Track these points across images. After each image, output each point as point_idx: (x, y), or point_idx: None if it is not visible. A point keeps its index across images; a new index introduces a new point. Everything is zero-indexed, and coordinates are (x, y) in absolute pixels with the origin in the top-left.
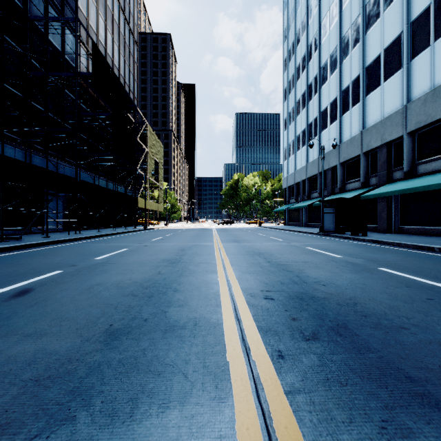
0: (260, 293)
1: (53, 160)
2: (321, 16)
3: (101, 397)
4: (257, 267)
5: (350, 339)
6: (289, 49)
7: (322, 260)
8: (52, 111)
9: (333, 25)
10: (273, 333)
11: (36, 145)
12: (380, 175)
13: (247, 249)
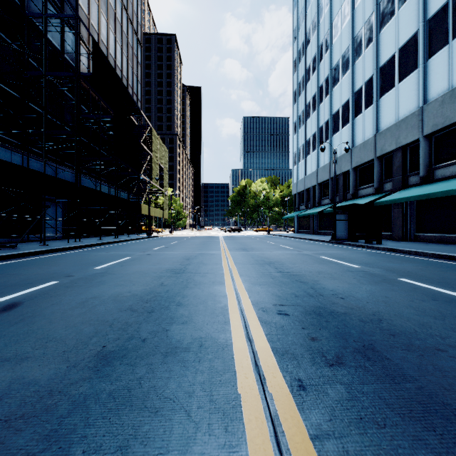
0: (273, 308)
1: (52, 165)
2: (332, 14)
3: (83, 444)
4: (268, 278)
5: (380, 364)
6: (298, 50)
7: (338, 270)
8: (50, 113)
9: (345, 24)
10: (290, 357)
11: (34, 148)
12: (395, 180)
13: (256, 258)
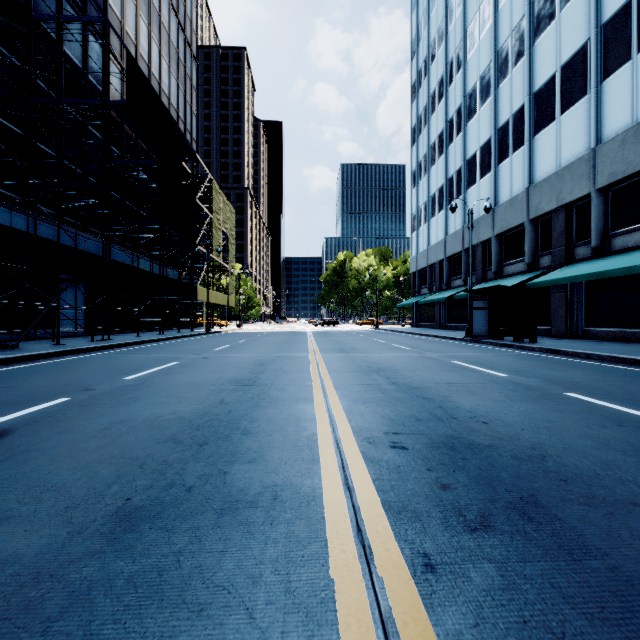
0: (384, 438)
1: (70, 231)
2: (467, 19)
3: None
4: (376, 392)
5: (549, 528)
6: (419, 70)
7: (476, 381)
8: (65, 156)
9: (484, 32)
10: (411, 516)
11: (44, 207)
12: (555, 252)
13: (359, 363)
